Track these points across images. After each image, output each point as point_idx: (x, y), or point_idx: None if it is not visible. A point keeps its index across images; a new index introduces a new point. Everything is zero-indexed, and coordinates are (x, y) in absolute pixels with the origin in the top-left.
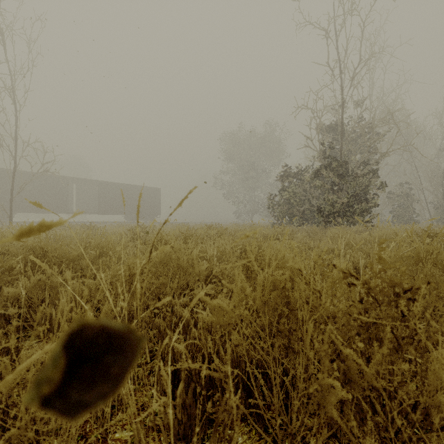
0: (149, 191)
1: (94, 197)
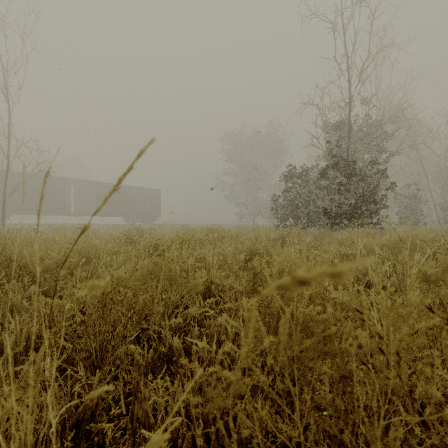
0: (149, 192)
1: (93, 198)
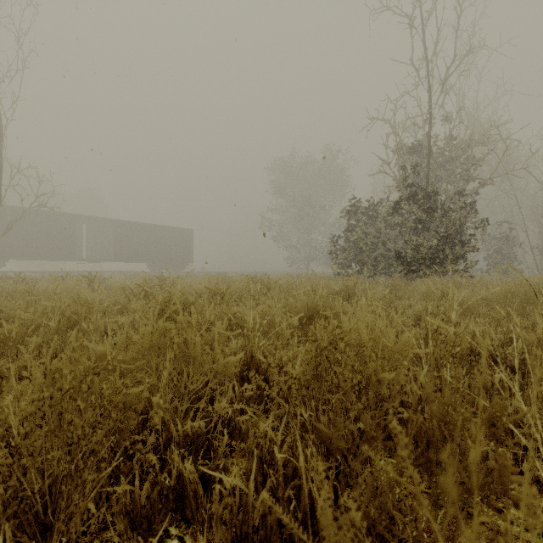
0: (179, 232)
1: (109, 240)
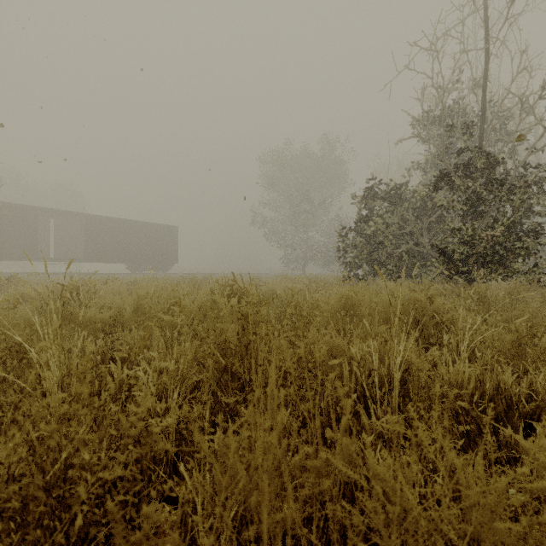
0: (162, 230)
1: (82, 238)
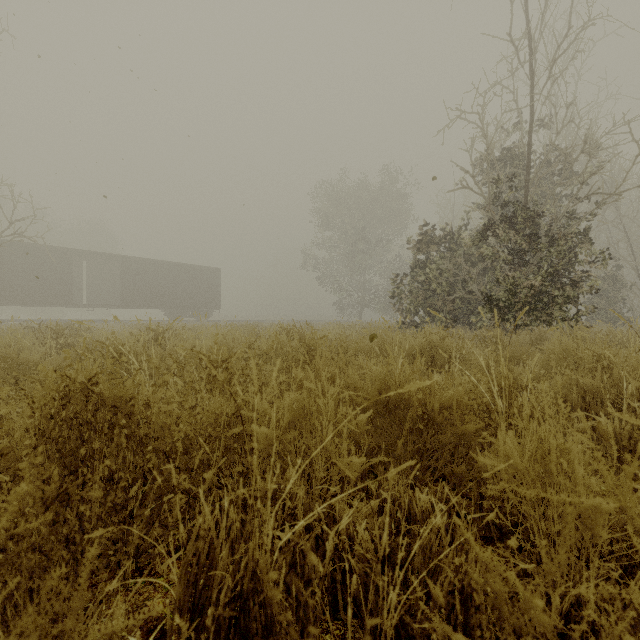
0: (203, 272)
1: (117, 281)
